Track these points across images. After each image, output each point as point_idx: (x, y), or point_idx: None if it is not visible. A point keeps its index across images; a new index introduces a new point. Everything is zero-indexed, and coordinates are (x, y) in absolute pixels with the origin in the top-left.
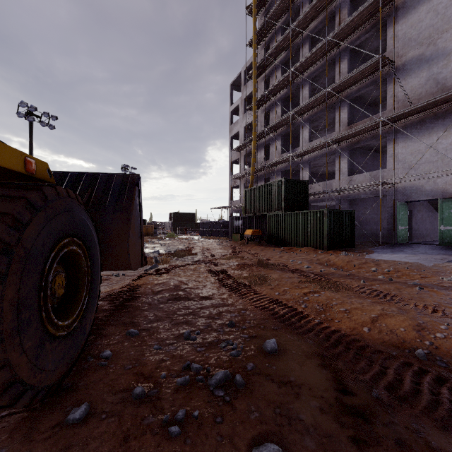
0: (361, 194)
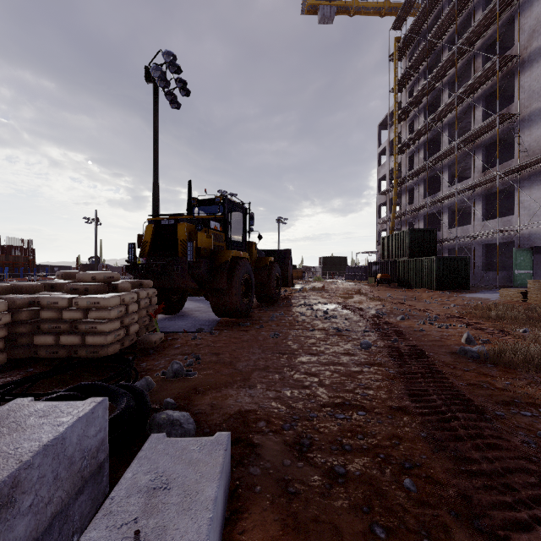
0: (493, 239)
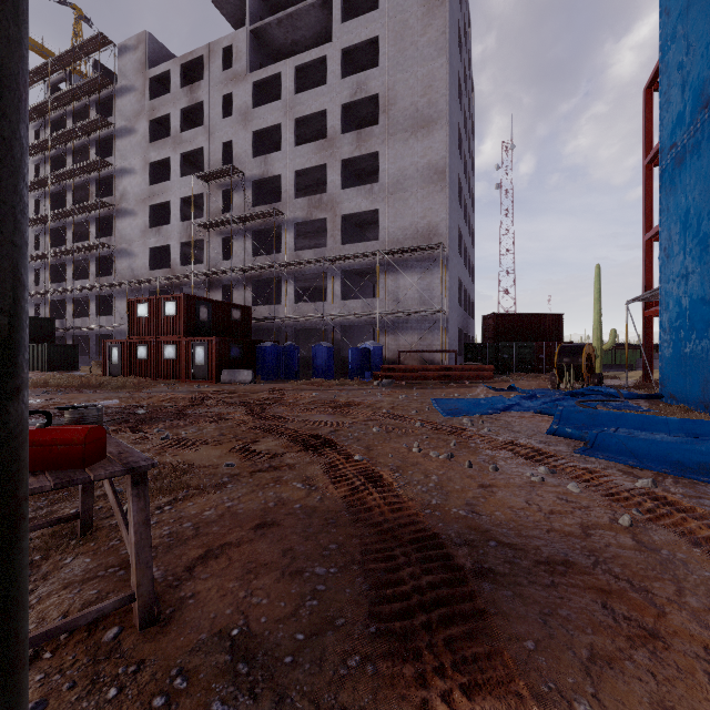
0: (103, 332)
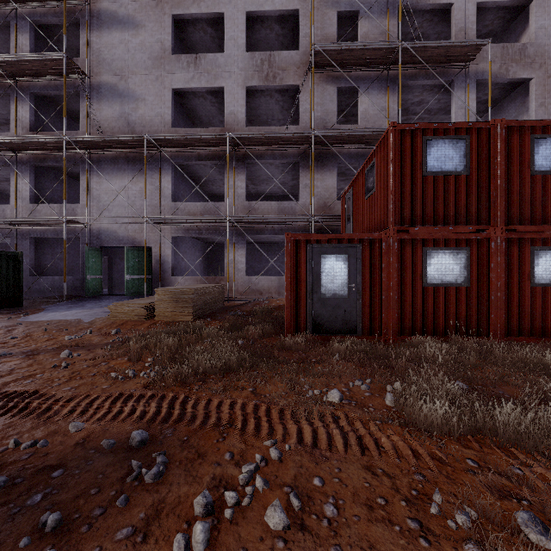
0: (50, 232)
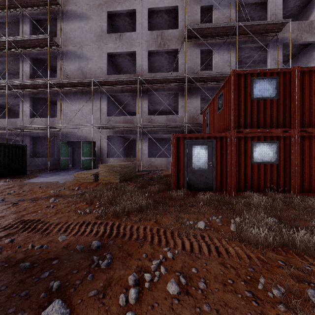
0: (41, 133)
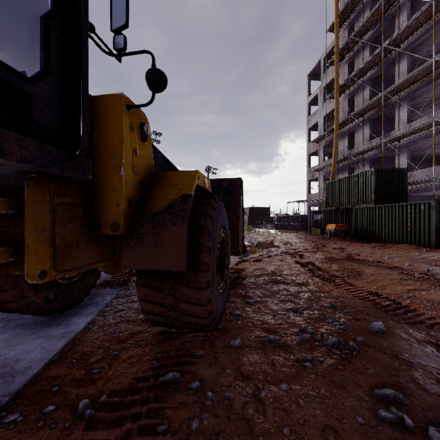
0: None
